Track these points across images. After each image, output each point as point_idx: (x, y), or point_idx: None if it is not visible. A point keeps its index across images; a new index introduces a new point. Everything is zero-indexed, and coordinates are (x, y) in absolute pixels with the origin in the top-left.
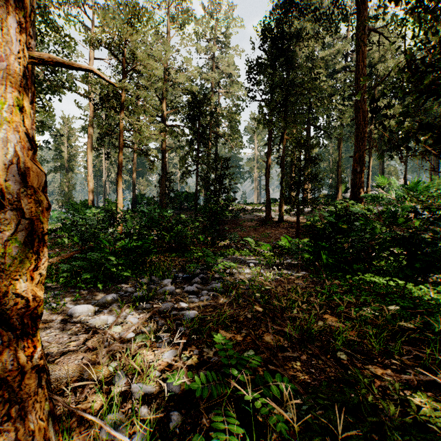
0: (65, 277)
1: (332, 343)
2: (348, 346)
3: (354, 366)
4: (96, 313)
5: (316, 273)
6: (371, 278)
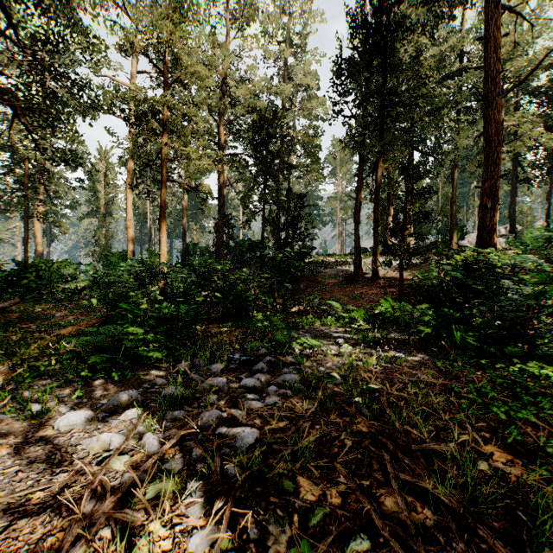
0: (74, 358)
1: (523, 521)
2: None
3: None
4: (97, 426)
5: (441, 357)
6: (541, 370)
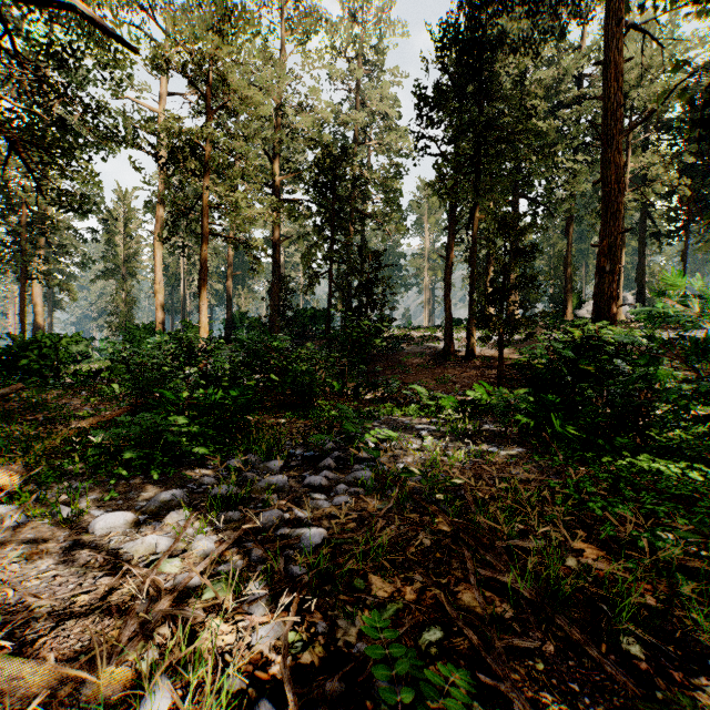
0: (100, 454)
1: (604, 612)
2: (639, 622)
3: (666, 677)
4: (139, 529)
5: (542, 451)
6: (652, 464)
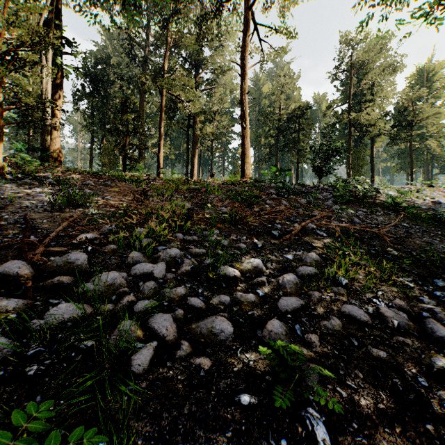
0: None
1: None
2: None
3: None
4: None
5: None
6: None
